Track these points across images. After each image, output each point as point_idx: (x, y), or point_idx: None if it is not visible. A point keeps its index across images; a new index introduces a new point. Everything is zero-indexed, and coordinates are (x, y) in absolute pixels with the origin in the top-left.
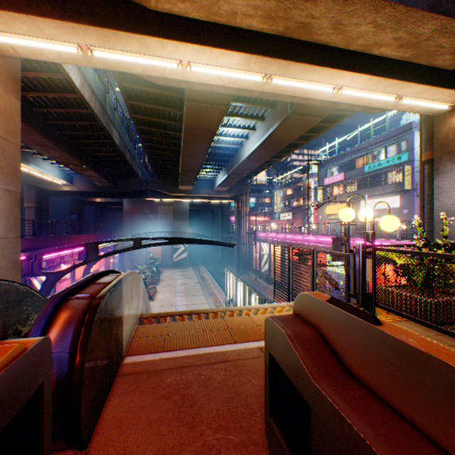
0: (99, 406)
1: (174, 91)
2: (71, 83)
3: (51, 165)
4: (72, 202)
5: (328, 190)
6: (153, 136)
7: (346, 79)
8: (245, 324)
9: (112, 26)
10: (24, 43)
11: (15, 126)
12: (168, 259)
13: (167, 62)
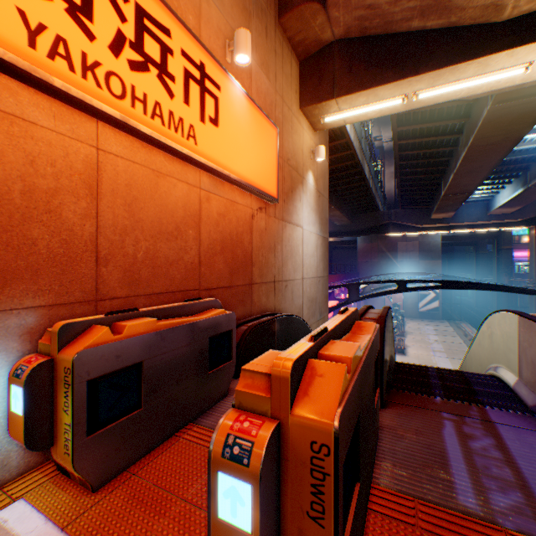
0: None
1: None
2: (343, 130)
3: None
4: None
5: None
6: (412, 160)
7: None
8: None
9: (450, 63)
10: (357, 113)
11: (326, 183)
12: (409, 307)
13: (506, 72)
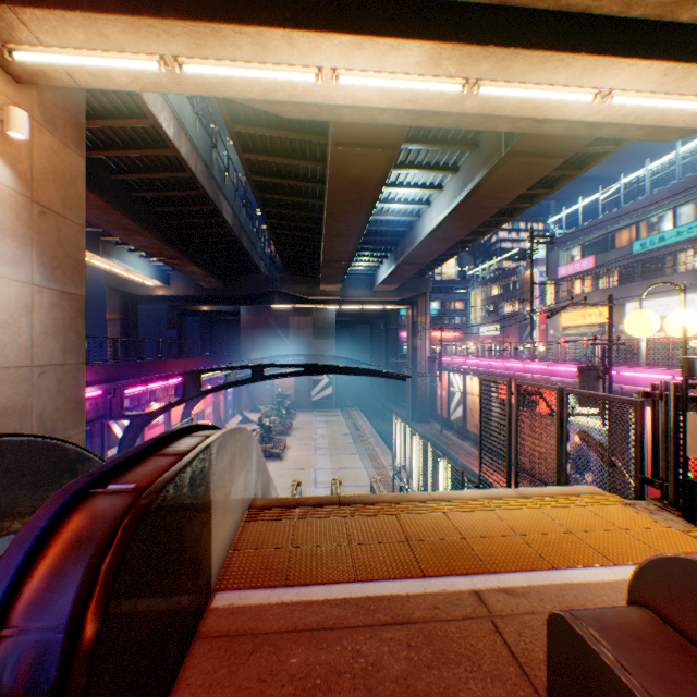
0: None
1: (312, 133)
2: (161, 133)
3: (140, 259)
4: (169, 313)
5: (565, 286)
6: (280, 209)
7: (622, 75)
8: (440, 533)
9: (210, 17)
10: (82, 62)
11: (78, 197)
12: (304, 396)
13: (299, 74)
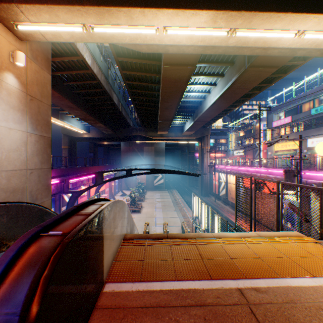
0: None
1: (154, 60)
2: (85, 62)
3: (76, 121)
4: (89, 145)
5: (276, 131)
6: (139, 96)
7: (310, 23)
8: (218, 255)
9: (105, 4)
10: (48, 29)
11: (47, 92)
12: (150, 183)
13: (147, 30)
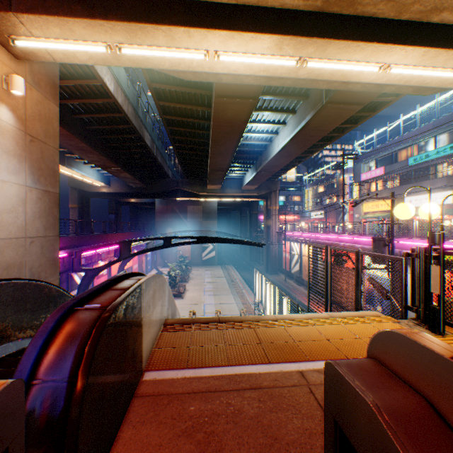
0: (107, 442)
1: (202, 88)
2: (105, 88)
3: (91, 168)
4: (109, 203)
5: (365, 186)
6: (182, 137)
7: (396, 55)
8: (280, 338)
9: (138, 20)
10: (58, 47)
11: (54, 130)
12: (197, 257)
13: (194, 54)
